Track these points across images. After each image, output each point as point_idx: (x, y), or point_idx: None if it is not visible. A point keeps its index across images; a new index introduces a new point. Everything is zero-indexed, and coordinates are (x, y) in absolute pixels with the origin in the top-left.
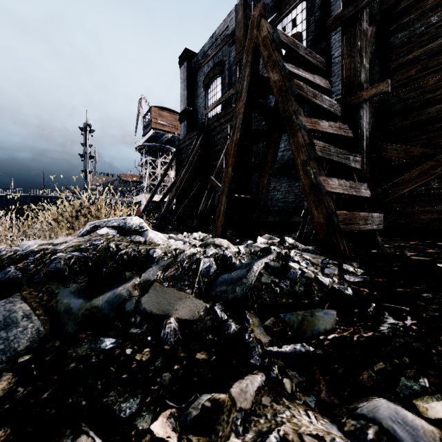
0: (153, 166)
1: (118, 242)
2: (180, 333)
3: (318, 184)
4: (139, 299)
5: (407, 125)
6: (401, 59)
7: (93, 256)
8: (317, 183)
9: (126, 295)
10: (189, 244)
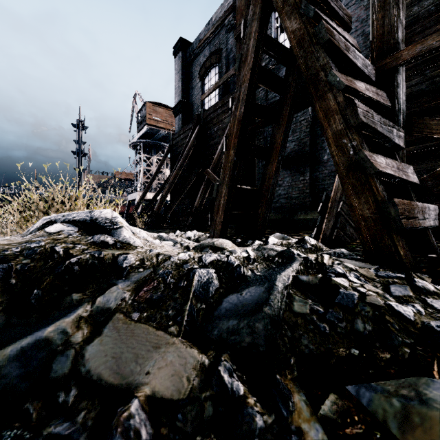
0: (148, 164)
1: (71, 244)
2: (149, 439)
3: (362, 161)
4: (81, 349)
5: (435, 106)
6: (428, 31)
7: (22, 268)
8: (360, 160)
9: (57, 343)
10: (180, 246)
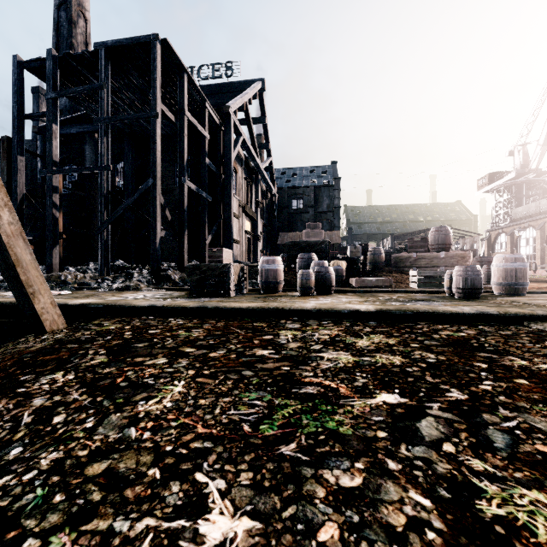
0: None
1: None
2: None
3: None
4: None
5: None
6: None
7: None
8: None
9: None
10: None
